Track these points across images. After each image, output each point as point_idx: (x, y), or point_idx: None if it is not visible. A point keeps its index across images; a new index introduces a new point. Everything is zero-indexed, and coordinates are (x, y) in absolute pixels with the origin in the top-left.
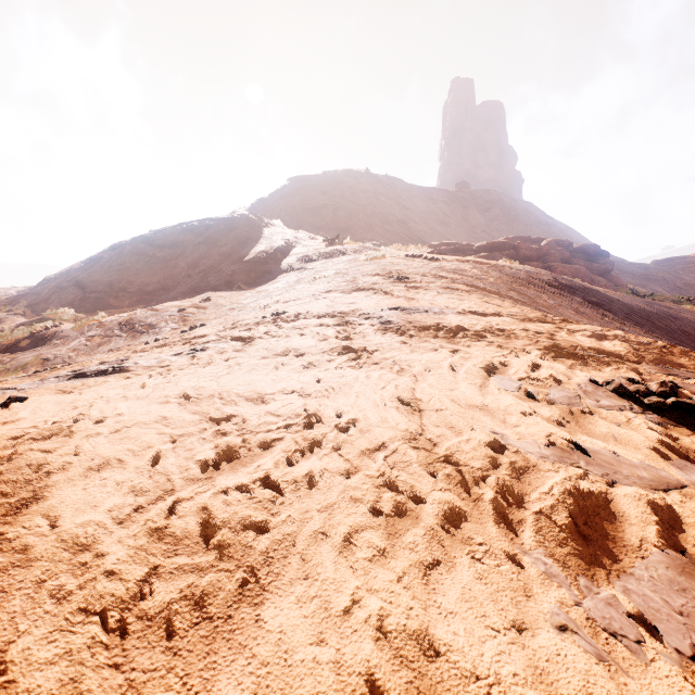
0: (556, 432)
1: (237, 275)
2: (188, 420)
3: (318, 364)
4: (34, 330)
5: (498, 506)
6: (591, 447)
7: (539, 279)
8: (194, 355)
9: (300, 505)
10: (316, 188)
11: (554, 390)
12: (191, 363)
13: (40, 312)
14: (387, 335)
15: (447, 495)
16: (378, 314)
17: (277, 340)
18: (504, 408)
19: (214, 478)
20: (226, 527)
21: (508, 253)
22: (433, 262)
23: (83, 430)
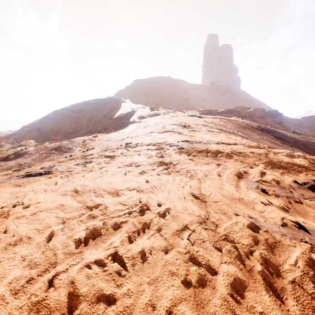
0: (286, 217)
1: (109, 125)
2: (75, 207)
3: (147, 171)
4: (16, 150)
5: (266, 276)
6: (308, 227)
7: (251, 126)
8: (85, 165)
9: (136, 278)
10: (146, 85)
11: (277, 188)
12: (83, 169)
13: (20, 142)
14: (181, 155)
15: (231, 267)
16: (176, 144)
17: (126, 157)
18: (252, 200)
19: (83, 252)
20: (85, 300)
21: (235, 114)
22: (201, 118)
23: (15, 213)
